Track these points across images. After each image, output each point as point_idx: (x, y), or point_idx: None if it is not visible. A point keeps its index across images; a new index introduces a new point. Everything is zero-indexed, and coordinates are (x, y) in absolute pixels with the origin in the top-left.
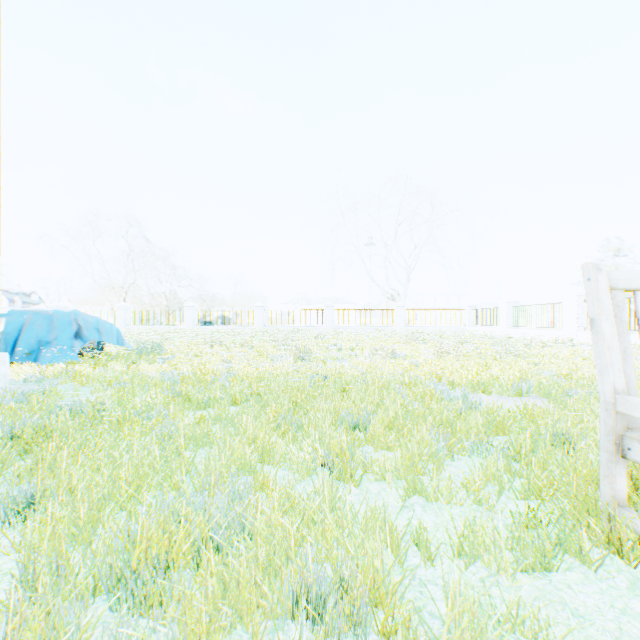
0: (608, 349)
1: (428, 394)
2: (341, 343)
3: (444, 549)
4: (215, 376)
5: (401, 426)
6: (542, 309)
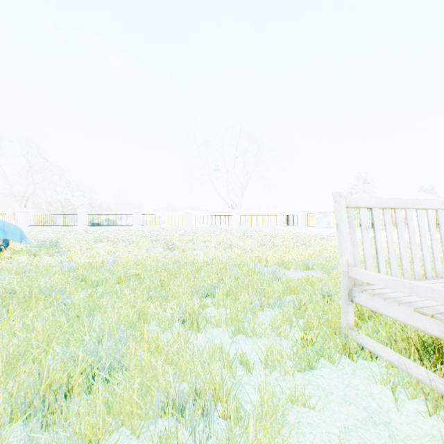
0: (345, 241)
1: (252, 271)
2: (197, 238)
3: (256, 364)
4: (104, 264)
5: (234, 292)
6: (322, 215)
